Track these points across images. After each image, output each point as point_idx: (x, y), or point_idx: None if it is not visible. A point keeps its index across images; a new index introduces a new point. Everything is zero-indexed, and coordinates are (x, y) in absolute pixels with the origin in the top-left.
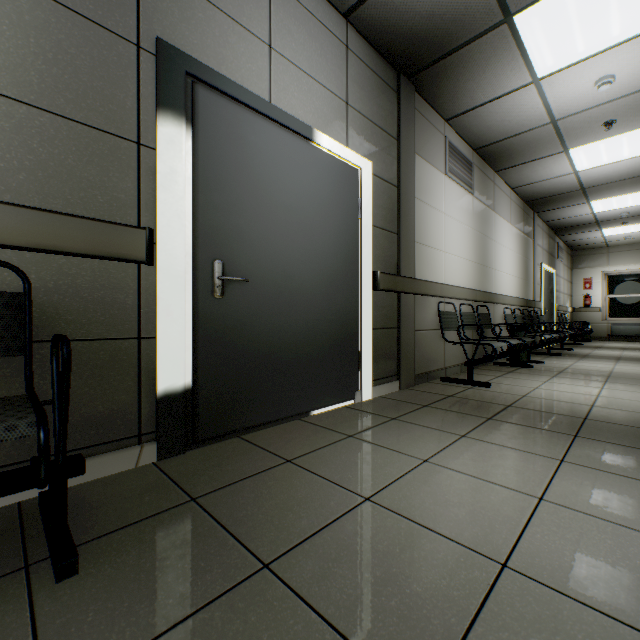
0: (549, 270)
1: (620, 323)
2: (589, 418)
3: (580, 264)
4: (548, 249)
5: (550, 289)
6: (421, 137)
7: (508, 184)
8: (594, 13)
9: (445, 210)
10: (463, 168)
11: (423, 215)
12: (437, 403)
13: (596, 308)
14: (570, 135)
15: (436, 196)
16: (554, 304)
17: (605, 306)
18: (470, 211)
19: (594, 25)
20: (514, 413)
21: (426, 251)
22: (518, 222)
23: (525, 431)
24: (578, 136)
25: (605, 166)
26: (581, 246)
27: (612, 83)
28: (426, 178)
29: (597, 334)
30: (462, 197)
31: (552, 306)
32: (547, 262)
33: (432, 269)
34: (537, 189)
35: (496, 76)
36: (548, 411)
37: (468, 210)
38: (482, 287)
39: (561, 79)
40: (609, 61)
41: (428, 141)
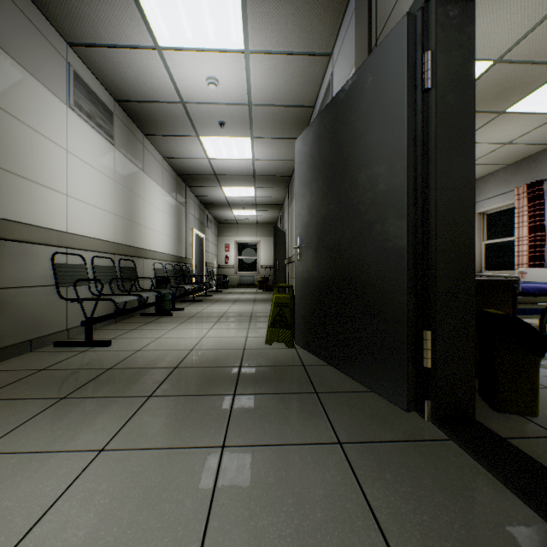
0: (200, 235)
1: (244, 275)
2: (180, 366)
3: (223, 233)
4: (200, 218)
5: (201, 250)
6: (19, 37)
7: (160, 152)
8: (193, 2)
9: (70, 147)
10: (100, 112)
11: (24, 140)
12: (4, 389)
13: (232, 265)
14: (199, 122)
15: (52, 125)
16: (205, 261)
17: (237, 264)
18: (111, 161)
19: (195, 16)
20: (107, 379)
21: (31, 187)
22: (171, 189)
23: (96, 407)
24: (204, 126)
25: (226, 160)
26: (223, 221)
27: (218, 86)
28: (31, 95)
29: (233, 283)
30: (99, 143)
31: (203, 263)
32: (199, 228)
33: (44, 211)
34: (185, 165)
35: (116, 16)
36: (148, 366)
37: (108, 159)
38: (129, 241)
39: (180, 60)
40: (213, 64)
41: (35, 51)
